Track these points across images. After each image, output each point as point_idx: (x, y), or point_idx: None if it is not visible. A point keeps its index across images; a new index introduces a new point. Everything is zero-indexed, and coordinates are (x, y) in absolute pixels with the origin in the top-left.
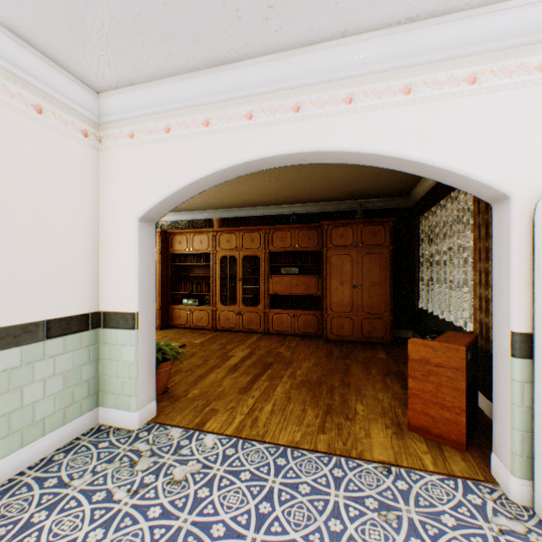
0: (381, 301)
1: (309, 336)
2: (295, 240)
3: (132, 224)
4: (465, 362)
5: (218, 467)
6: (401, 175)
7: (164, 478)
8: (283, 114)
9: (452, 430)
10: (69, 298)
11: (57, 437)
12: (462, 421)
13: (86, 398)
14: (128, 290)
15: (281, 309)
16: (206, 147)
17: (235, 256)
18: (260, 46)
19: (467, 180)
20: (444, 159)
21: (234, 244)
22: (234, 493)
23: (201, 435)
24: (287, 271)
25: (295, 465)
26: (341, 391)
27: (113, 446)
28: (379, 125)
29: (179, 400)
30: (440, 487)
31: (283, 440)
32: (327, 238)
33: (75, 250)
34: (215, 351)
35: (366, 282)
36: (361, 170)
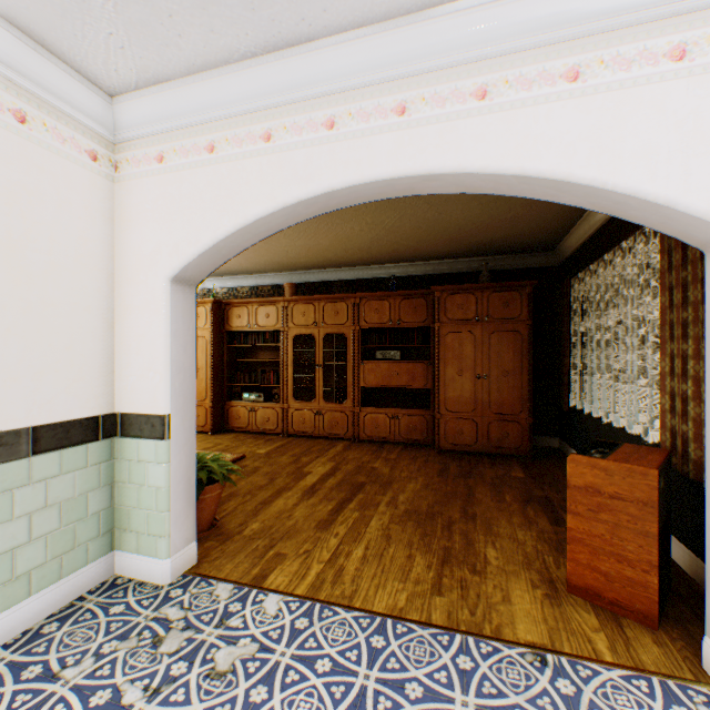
0: (516, 396)
1: (415, 445)
2: (395, 312)
3: (161, 287)
4: (657, 492)
5: (282, 649)
6: (546, 220)
7: (201, 667)
8: (380, 119)
9: (637, 596)
10: (69, 394)
11: (49, 598)
12: (653, 582)
13: (95, 539)
14: (155, 382)
15: (376, 407)
16: (266, 172)
17: (314, 334)
18: (346, 12)
19: (668, 213)
20: (632, 180)
21: (312, 318)
22: (305, 696)
23: (259, 596)
24: (384, 355)
25: (400, 648)
26: (463, 527)
27: (131, 612)
28: (529, 131)
29: (231, 540)
30: (627, 692)
31: (380, 606)
32: (440, 309)
33: (78, 324)
34: (285, 466)
35: (494, 370)
36: (489, 213)
